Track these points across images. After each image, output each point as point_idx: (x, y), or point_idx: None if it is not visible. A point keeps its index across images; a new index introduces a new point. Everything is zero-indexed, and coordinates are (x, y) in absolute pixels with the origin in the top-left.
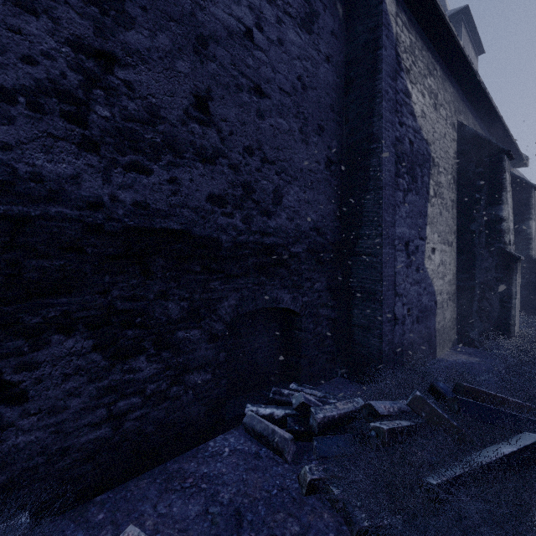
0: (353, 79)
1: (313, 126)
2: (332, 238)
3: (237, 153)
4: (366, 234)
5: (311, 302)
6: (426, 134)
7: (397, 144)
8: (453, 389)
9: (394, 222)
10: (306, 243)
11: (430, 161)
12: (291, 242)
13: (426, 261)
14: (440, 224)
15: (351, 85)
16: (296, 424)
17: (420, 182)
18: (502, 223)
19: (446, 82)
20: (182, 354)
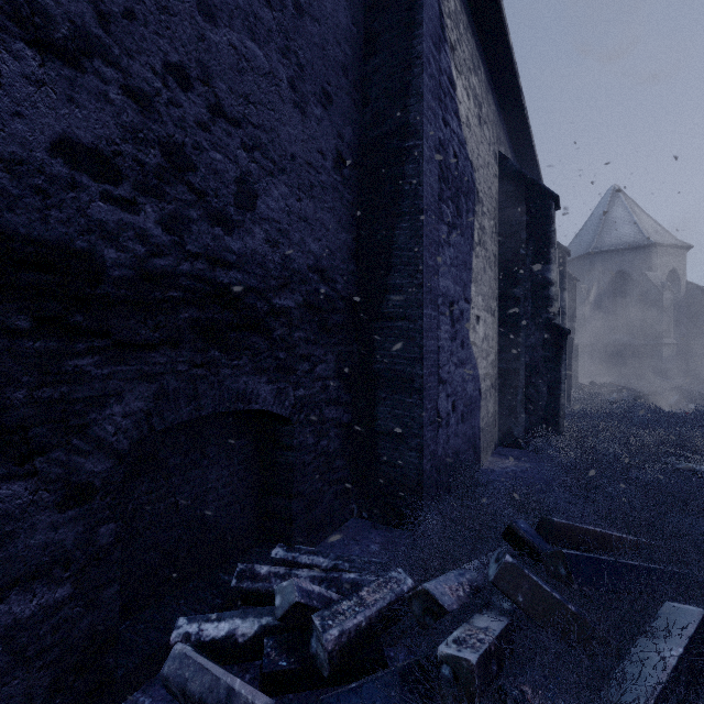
0: (378, 33)
1: (314, 86)
2: (345, 289)
3: (147, 69)
4: (398, 284)
5: (310, 398)
6: (471, 153)
7: (441, 150)
8: (537, 527)
9: (438, 269)
10: (303, 292)
11: (475, 193)
12: (275, 287)
13: (471, 334)
14: (484, 283)
15: (374, 44)
16: (282, 653)
17: (465, 218)
18: (551, 287)
19: (490, 94)
20: None
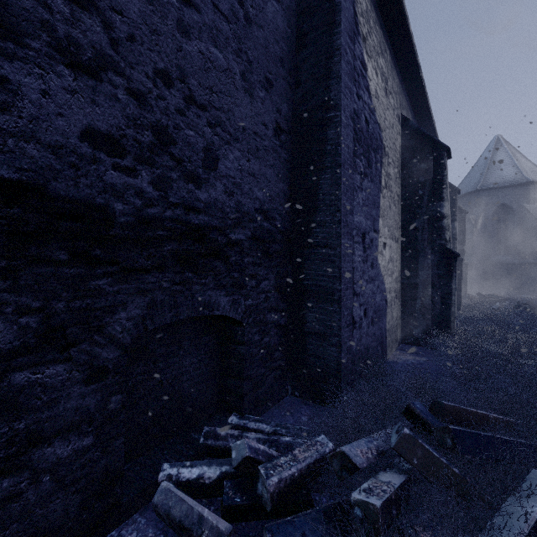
0: (307, 32)
1: (259, 75)
2: (282, 225)
3: (143, 75)
4: (322, 221)
5: (256, 306)
6: (379, 118)
7: (355, 118)
8: (430, 408)
9: (353, 208)
10: (251, 228)
11: (382, 148)
12: (231, 225)
13: (379, 257)
14: (389, 217)
15: (304, 40)
16: (236, 492)
17: (374, 168)
18: (443, 220)
19: (394, 71)
20: (24, 414)
